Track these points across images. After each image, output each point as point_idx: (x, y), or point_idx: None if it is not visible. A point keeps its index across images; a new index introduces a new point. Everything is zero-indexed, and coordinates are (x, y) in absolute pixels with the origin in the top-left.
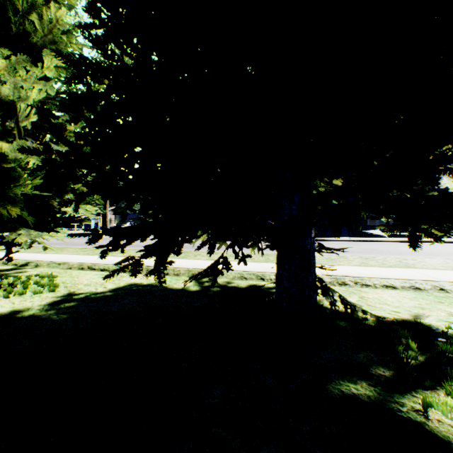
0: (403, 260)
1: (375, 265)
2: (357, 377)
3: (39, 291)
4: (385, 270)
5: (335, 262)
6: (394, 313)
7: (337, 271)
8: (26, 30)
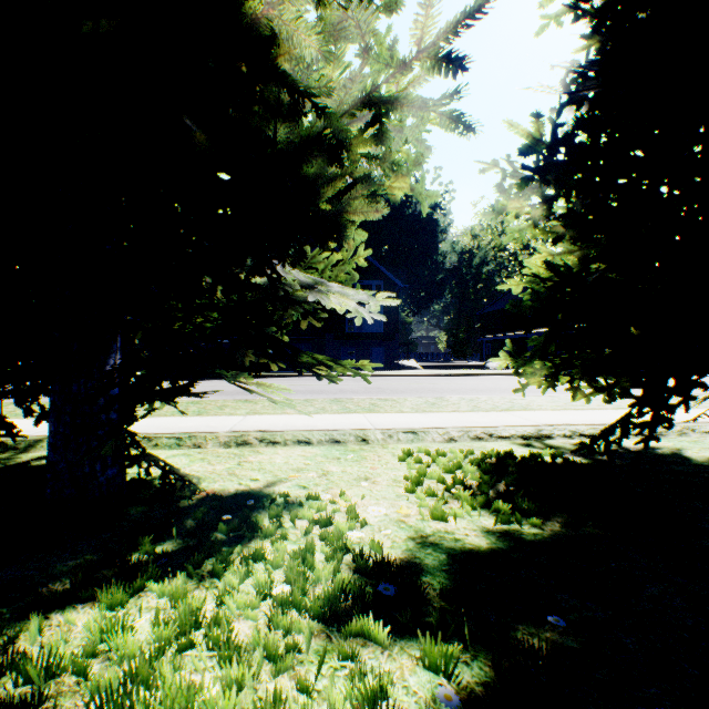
0: (382, 401)
1: (333, 410)
2: None
3: None
4: (331, 418)
5: (282, 410)
6: (249, 482)
7: (261, 424)
8: None
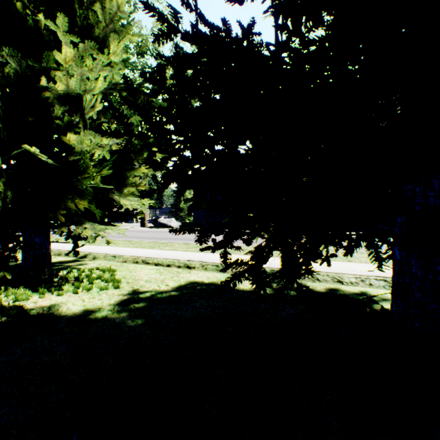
0: None
1: None
2: None
3: (104, 287)
4: None
5: None
6: None
7: None
8: (89, 23)
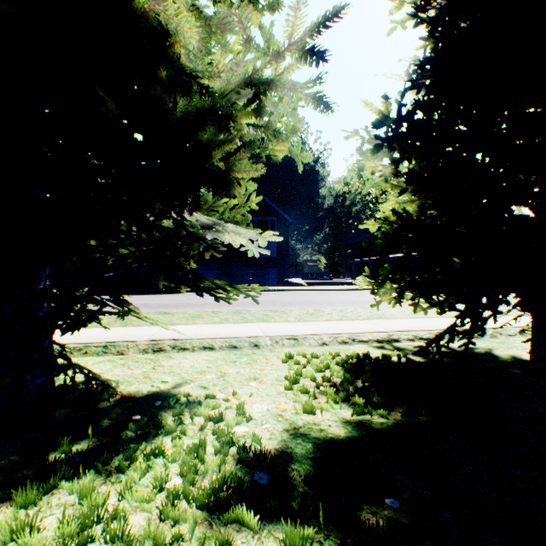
0: (273, 312)
1: (234, 321)
2: None
3: None
4: (232, 327)
5: (193, 321)
6: (160, 384)
7: (175, 333)
8: None
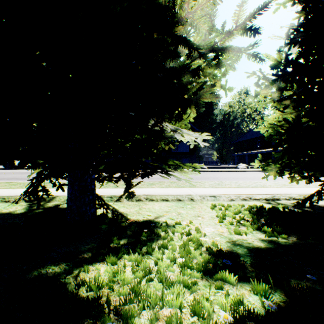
0: (194, 183)
1: (173, 186)
2: (65, 261)
3: None
4: (174, 190)
5: (151, 186)
6: (147, 216)
7: (144, 192)
8: None
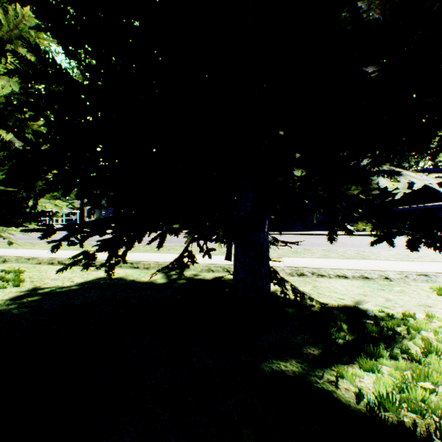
0: (361, 252)
1: (335, 257)
2: (289, 356)
3: (2, 286)
4: (342, 262)
5: (299, 255)
6: (339, 300)
7: (298, 263)
8: None
